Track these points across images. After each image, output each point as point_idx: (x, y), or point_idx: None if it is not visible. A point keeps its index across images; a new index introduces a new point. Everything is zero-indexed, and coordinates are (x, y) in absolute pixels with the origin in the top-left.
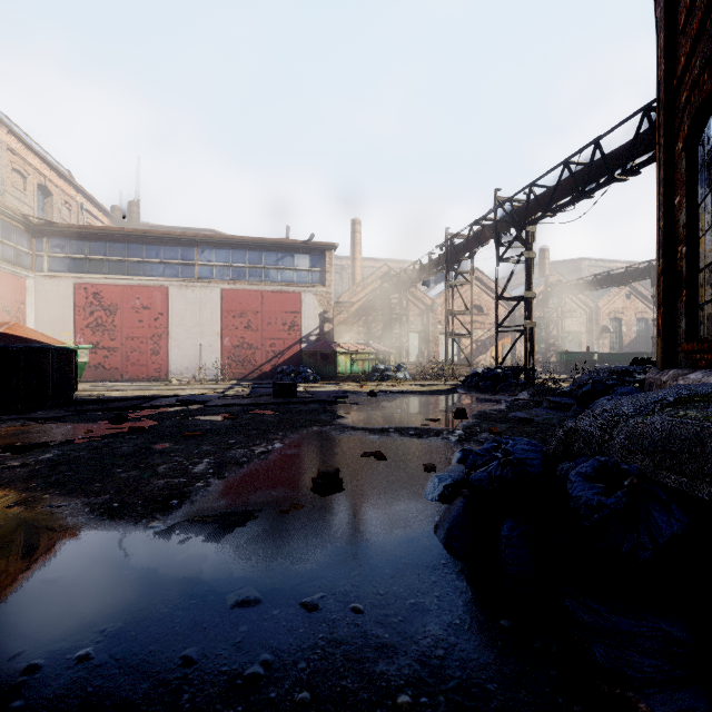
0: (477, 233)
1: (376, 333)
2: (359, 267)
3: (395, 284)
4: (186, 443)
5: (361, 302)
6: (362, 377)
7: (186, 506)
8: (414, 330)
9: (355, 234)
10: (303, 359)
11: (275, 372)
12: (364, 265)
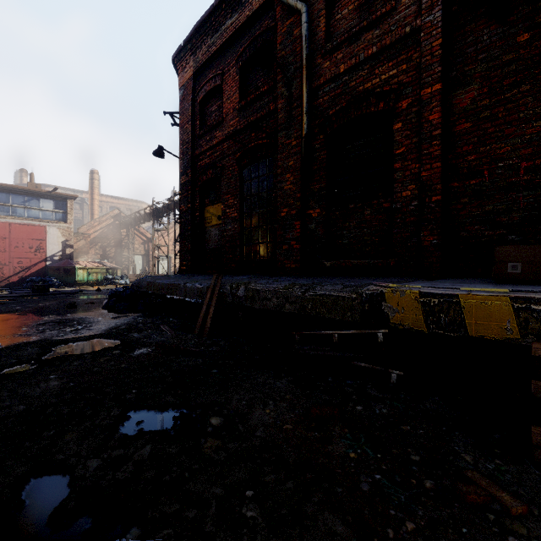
0: (169, 204)
1: (110, 254)
2: (97, 205)
3: (125, 222)
4: (1, 305)
5: (97, 232)
6: (96, 284)
7: (24, 311)
8: (139, 254)
9: (94, 180)
10: (48, 272)
11: (22, 281)
12: (103, 200)
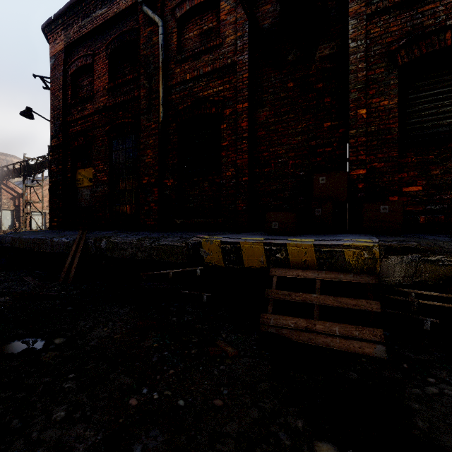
0: (43, 162)
1: None
2: None
3: None
4: None
5: None
6: None
7: None
8: (7, 209)
9: None
10: None
11: None
12: None
